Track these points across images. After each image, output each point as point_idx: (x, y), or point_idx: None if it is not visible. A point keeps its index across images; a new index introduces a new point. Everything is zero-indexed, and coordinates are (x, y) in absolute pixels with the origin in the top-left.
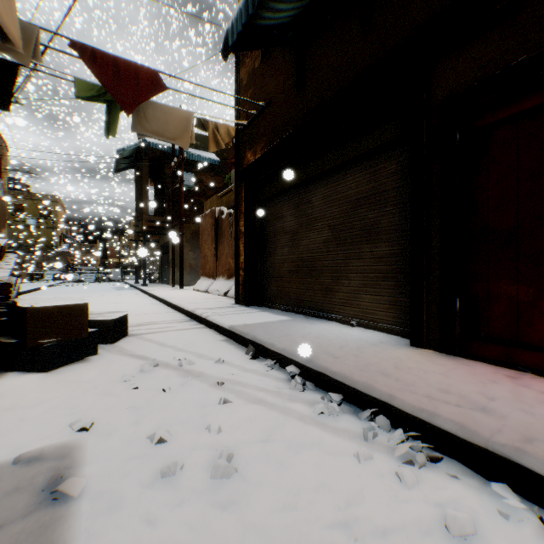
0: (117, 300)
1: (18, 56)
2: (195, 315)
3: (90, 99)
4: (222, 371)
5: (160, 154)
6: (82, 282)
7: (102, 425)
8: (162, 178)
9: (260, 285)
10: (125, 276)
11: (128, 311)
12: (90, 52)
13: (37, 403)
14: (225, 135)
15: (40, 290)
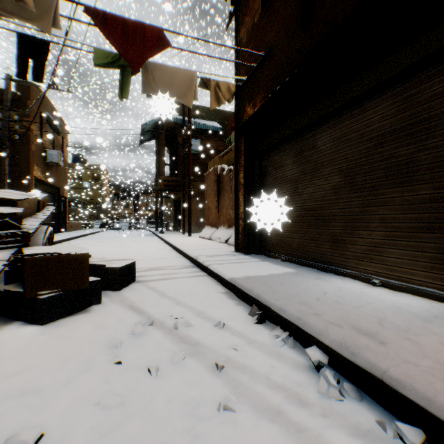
0: (138, 245)
1: (39, 25)
2: (198, 262)
3: (106, 66)
4: (222, 341)
5: (173, 125)
6: (118, 230)
7: (52, 439)
8: (176, 145)
9: (259, 234)
10: (149, 225)
11: (143, 255)
12: (101, 15)
13: (8, 375)
14: (226, 92)
15: (88, 235)
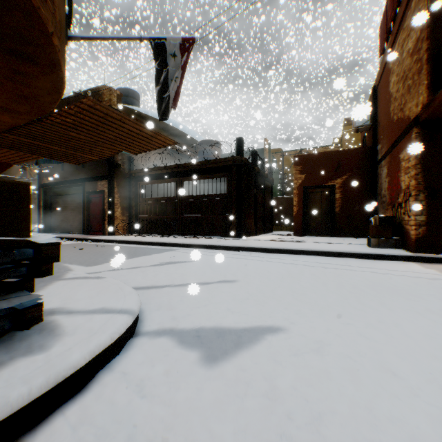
0: None
1: None
2: None
3: None
4: None
5: None
6: None
7: None
8: None
9: (51, 225)
10: None
11: None
12: None
13: None
14: (35, 172)
15: None
